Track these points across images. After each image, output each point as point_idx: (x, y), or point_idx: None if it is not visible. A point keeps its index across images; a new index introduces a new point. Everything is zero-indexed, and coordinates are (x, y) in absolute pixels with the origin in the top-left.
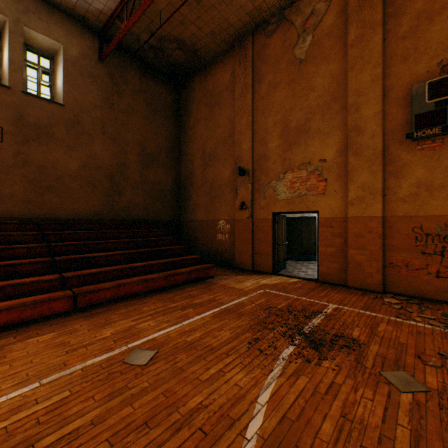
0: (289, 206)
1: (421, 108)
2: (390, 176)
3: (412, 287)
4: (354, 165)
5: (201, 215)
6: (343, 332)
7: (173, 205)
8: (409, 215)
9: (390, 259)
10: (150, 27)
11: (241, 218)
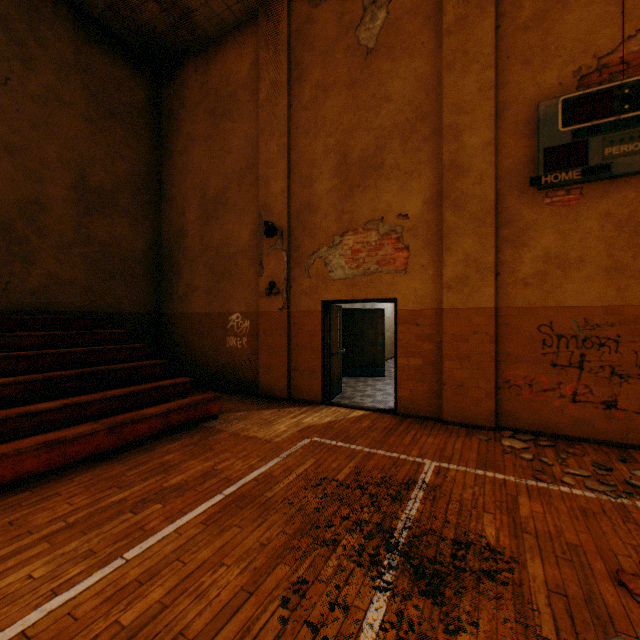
0: (350, 291)
1: (553, 139)
2: (506, 245)
3: (538, 418)
4: (453, 225)
5: (199, 305)
6: (467, 530)
7: (148, 286)
8: (533, 305)
9: (507, 375)
10: None
11: (270, 309)
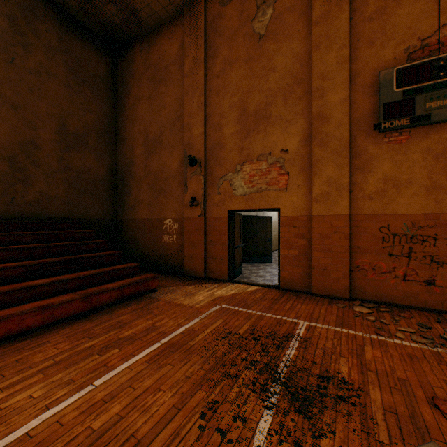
0: (247, 203)
1: (389, 97)
2: (356, 171)
3: (379, 292)
4: (319, 157)
5: (143, 213)
6: (328, 368)
7: (108, 200)
8: (376, 213)
9: (357, 262)
10: None
11: (192, 216)
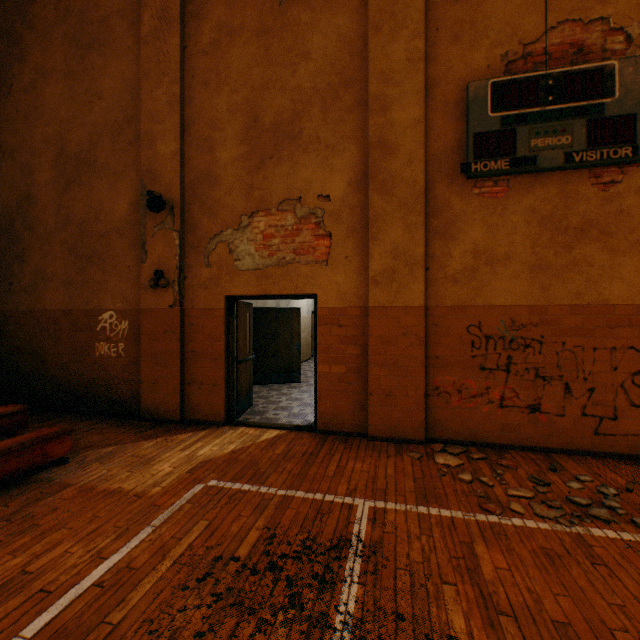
0: (261, 284)
1: (482, 124)
2: (435, 236)
3: (468, 427)
4: (380, 211)
5: (54, 300)
6: (430, 628)
7: None
8: (463, 304)
9: (436, 381)
10: None
11: (157, 306)
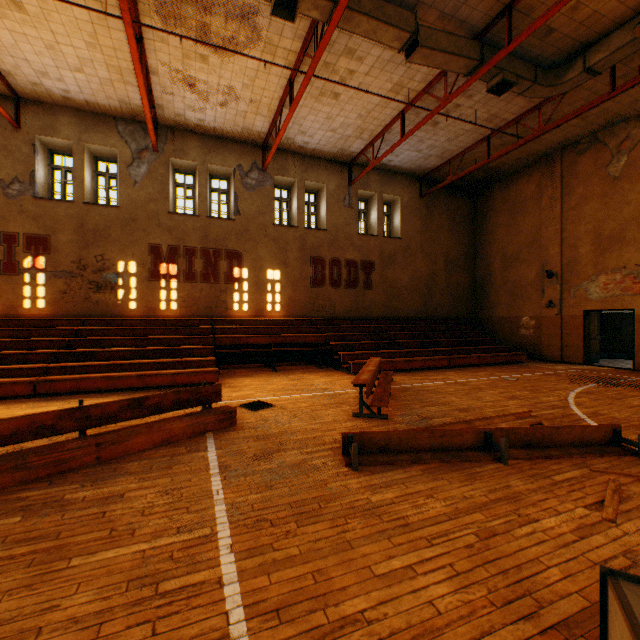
0: (601, 305)
1: None
2: None
3: None
4: None
5: (500, 312)
6: (636, 384)
7: (470, 303)
8: None
9: None
10: (463, 167)
11: (548, 315)
